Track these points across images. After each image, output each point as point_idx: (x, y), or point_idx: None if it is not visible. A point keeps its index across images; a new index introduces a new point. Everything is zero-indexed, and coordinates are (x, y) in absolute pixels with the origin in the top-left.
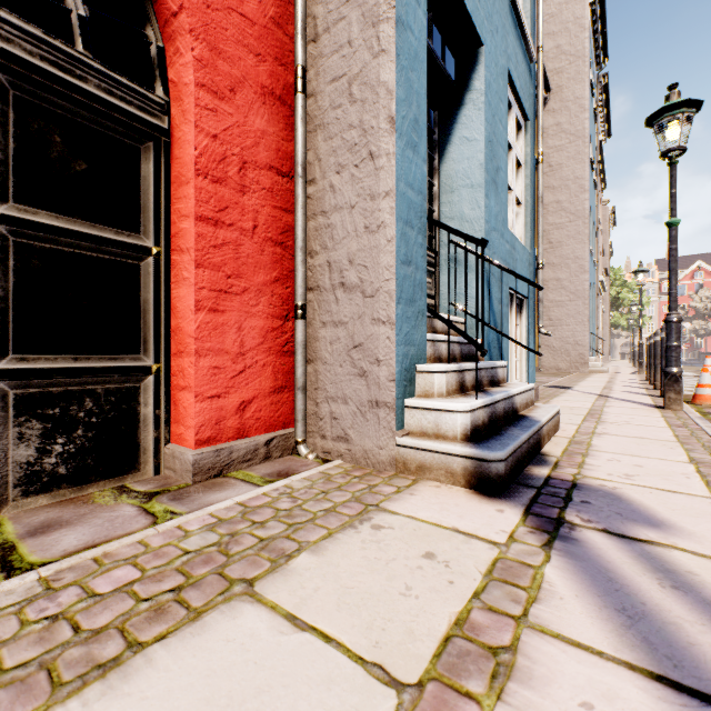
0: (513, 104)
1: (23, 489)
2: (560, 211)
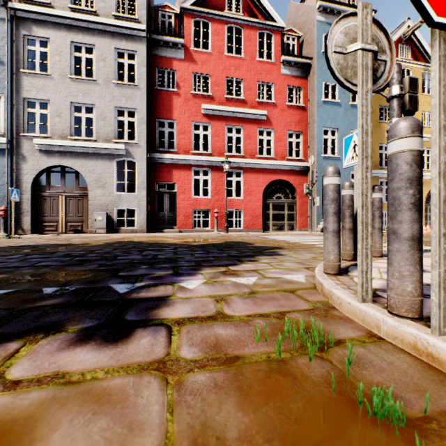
0: None
1: (288, 230)
2: None
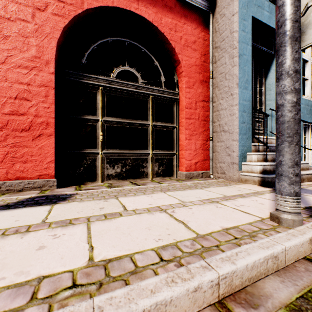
0: None
1: (156, 175)
2: None
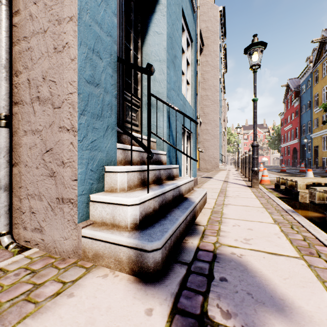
0: (185, 29)
1: None
2: (208, 99)
